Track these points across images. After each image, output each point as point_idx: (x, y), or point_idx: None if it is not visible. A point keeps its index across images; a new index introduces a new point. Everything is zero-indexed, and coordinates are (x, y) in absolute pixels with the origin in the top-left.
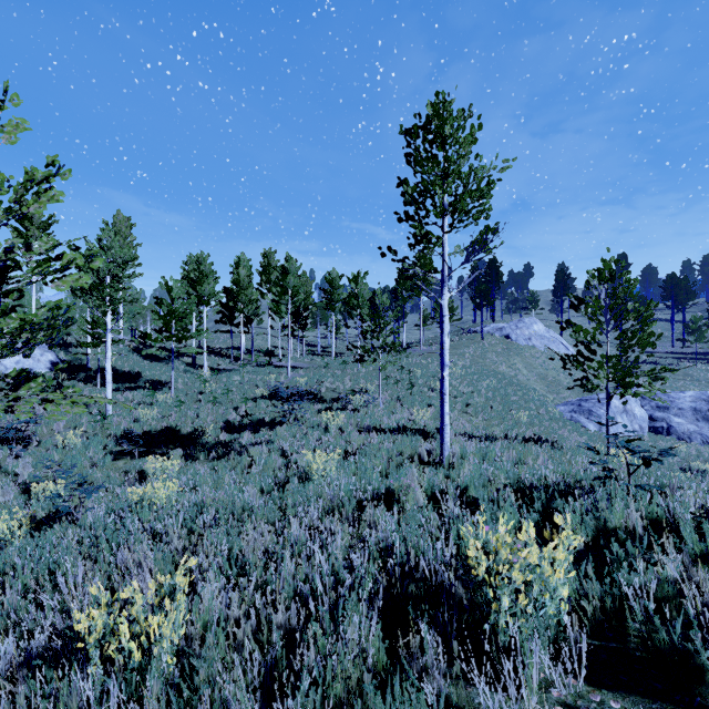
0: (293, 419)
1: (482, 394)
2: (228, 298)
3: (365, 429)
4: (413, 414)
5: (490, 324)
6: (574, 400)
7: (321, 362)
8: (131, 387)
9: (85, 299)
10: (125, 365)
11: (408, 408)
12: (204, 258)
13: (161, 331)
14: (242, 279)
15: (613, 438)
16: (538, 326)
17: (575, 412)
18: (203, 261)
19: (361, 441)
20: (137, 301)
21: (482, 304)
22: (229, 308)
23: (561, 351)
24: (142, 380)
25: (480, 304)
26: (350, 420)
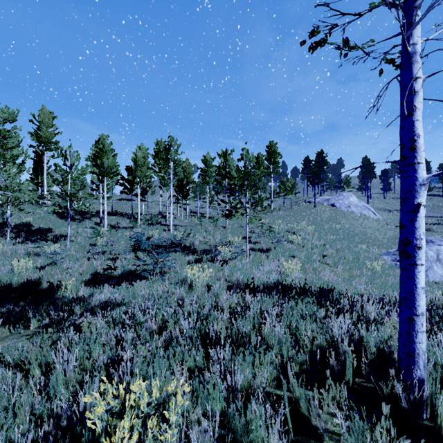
0: (158, 272)
1: (333, 247)
2: (128, 174)
3: (235, 287)
4: (280, 266)
5: (318, 196)
6: (392, 251)
7: (198, 222)
8: (35, 240)
9: (6, 169)
10: (42, 223)
11: (273, 259)
12: (104, 138)
13: (61, 193)
14: (138, 159)
15: (434, 282)
16: (353, 198)
17: (398, 261)
18: (103, 141)
19: (232, 309)
20: (17, 158)
21: (315, 181)
22: (129, 182)
23: (370, 216)
24: (50, 234)
25: (313, 181)
26: (218, 273)
